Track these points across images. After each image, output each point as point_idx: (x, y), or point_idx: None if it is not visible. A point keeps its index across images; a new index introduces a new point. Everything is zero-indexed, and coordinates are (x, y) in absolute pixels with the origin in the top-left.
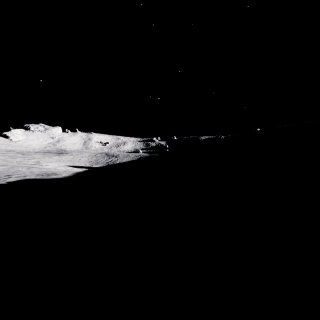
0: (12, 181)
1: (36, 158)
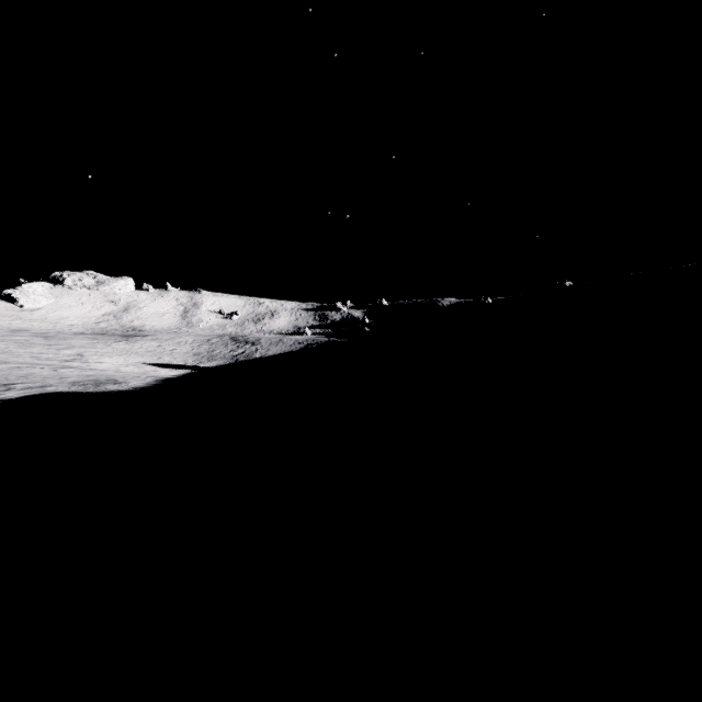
0: (13, 397)
1: (76, 346)
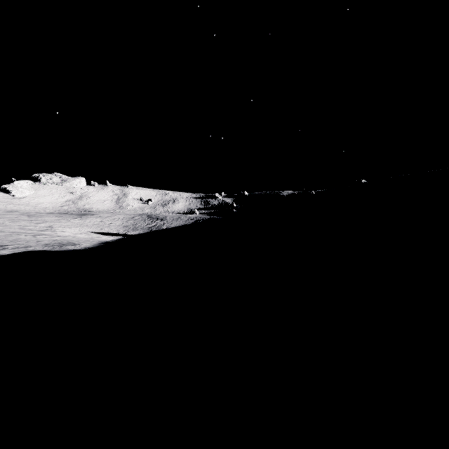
0: (6, 254)
1: (48, 221)
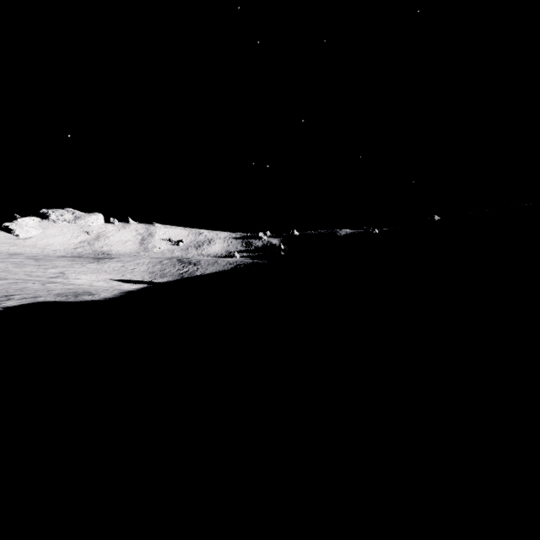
0: (13, 305)
1: (59, 266)
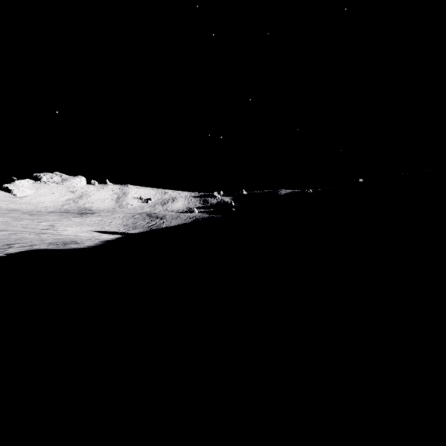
0: (14, 252)
1: (50, 220)
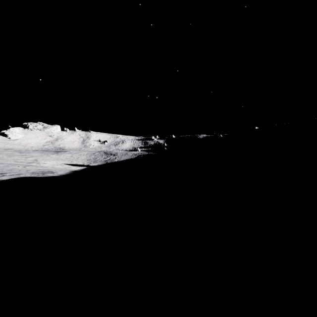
0: (5, 179)
1: (34, 156)
